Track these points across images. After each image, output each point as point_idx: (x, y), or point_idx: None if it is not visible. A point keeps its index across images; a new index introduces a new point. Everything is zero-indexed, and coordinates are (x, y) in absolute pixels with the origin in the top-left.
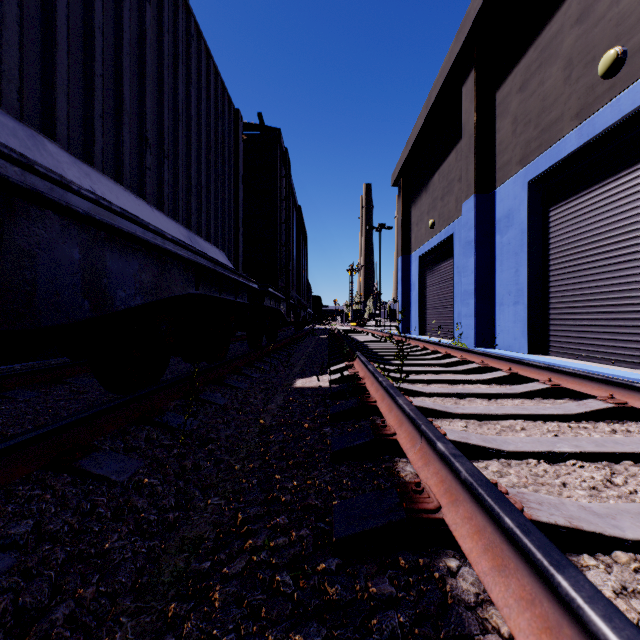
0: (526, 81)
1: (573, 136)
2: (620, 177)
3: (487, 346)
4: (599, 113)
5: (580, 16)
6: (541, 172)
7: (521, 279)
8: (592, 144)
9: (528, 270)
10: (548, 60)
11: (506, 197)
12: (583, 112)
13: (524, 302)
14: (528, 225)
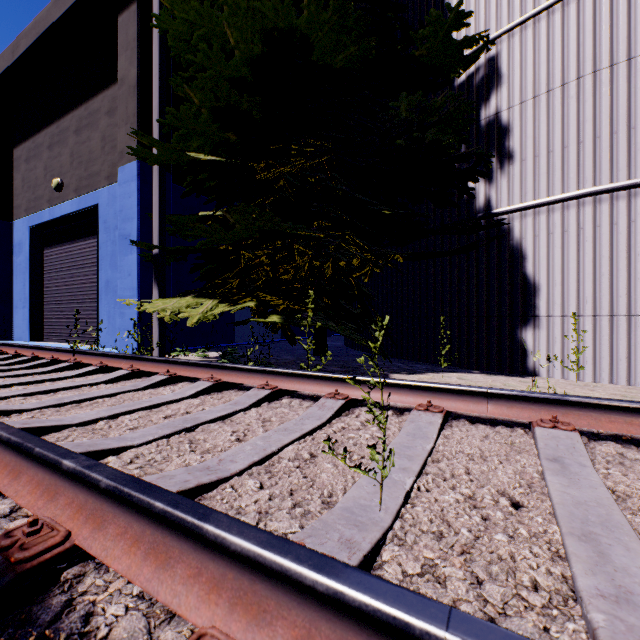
0: (29, 158)
1: (48, 212)
2: (68, 244)
3: (8, 339)
4: (56, 207)
5: (50, 146)
6: (36, 224)
7: (27, 291)
8: (56, 221)
9: (30, 286)
10: (39, 156)
11: (20, 230)
12: (51, 201)
13: (29, 307)
14: (30, 256)
